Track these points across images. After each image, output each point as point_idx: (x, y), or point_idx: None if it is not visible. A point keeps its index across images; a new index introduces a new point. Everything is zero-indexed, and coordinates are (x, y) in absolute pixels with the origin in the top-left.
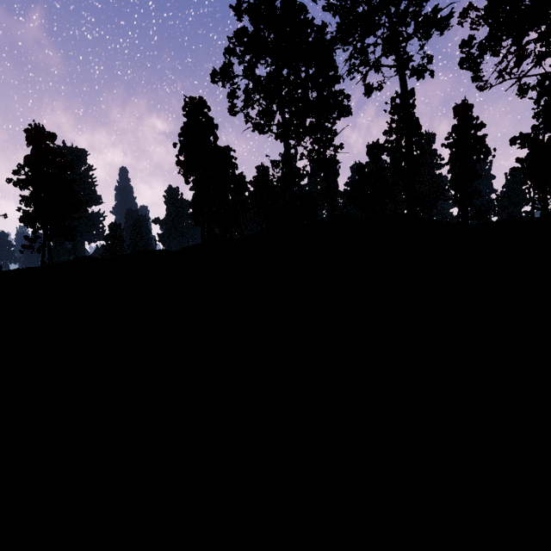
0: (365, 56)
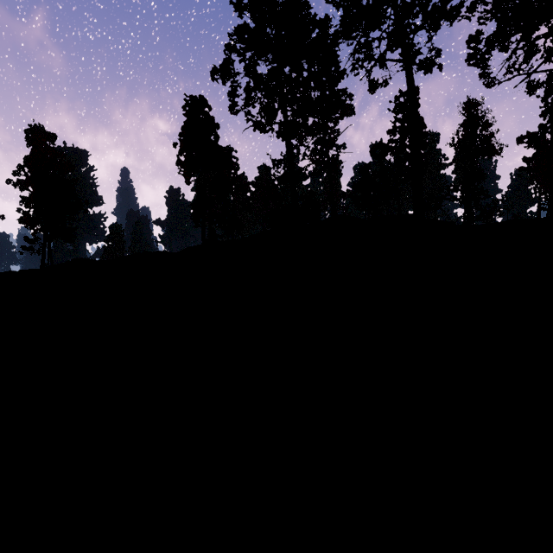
0: (370, 51)
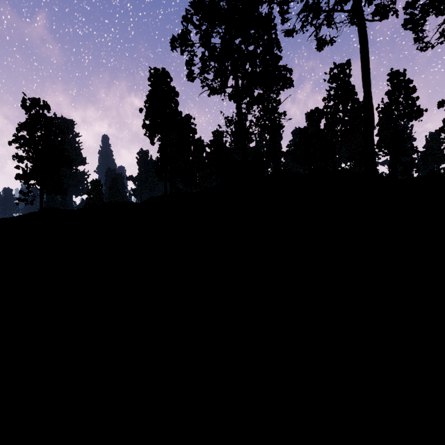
0: (318, 8)
